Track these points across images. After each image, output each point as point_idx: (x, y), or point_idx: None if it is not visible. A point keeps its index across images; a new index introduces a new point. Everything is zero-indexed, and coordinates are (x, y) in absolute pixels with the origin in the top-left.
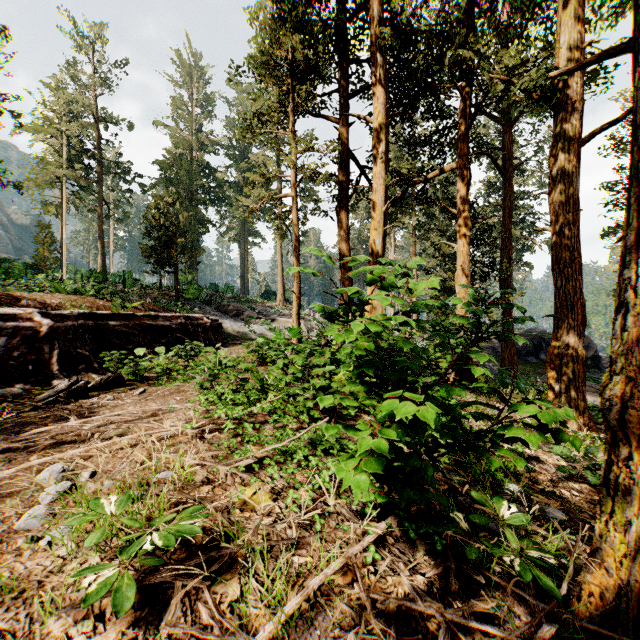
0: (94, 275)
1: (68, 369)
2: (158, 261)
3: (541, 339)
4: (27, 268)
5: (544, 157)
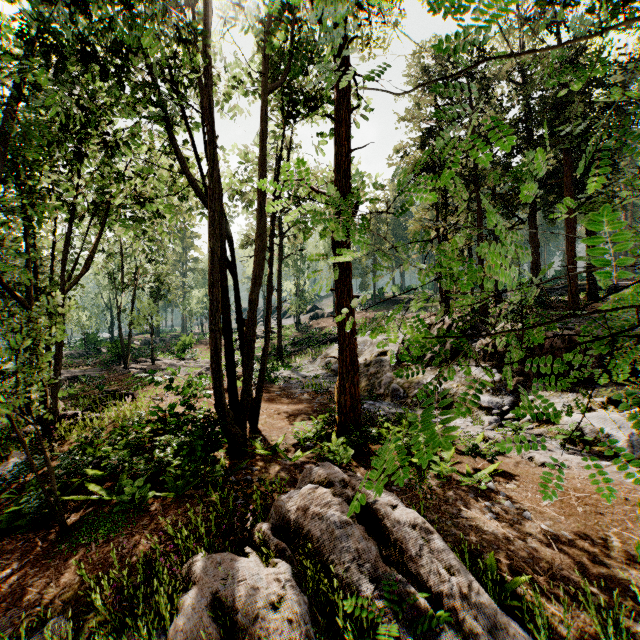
0: None
1: None
2: None
3: None
4: None
5: None
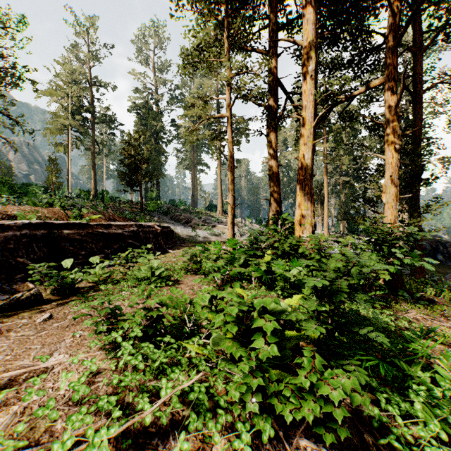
0: (82, 193)
1: (4, 279)
2: (128, 182)
3: (437, 242)
4: (44, 190)
5: (438, 90)
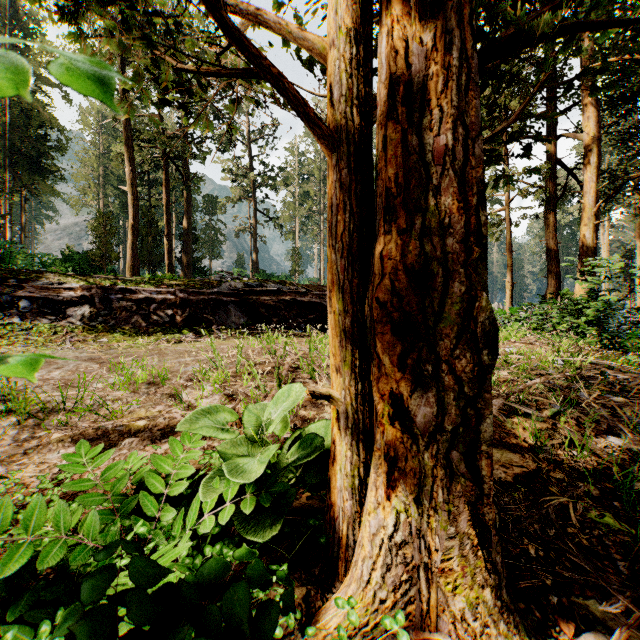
0: None
1: None
2: None
3: None
4: None
5: None
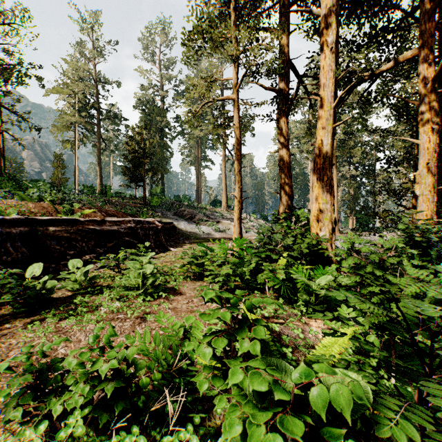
0: (86, 189)
1: None
2: (131, 177)
3: None
4: (51, 186)
5: None
